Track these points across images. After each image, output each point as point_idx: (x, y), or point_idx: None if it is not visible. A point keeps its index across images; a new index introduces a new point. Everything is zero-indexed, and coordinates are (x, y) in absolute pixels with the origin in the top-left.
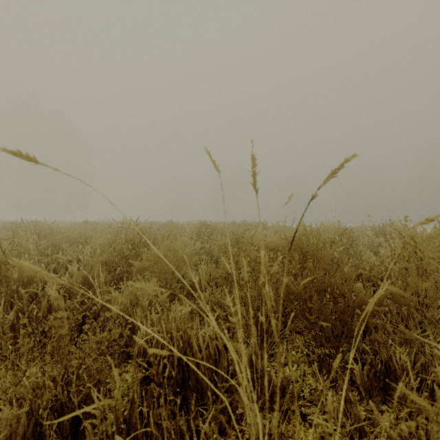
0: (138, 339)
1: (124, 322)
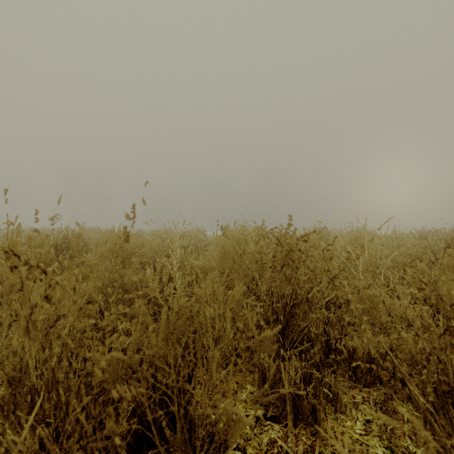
0: None
1: None
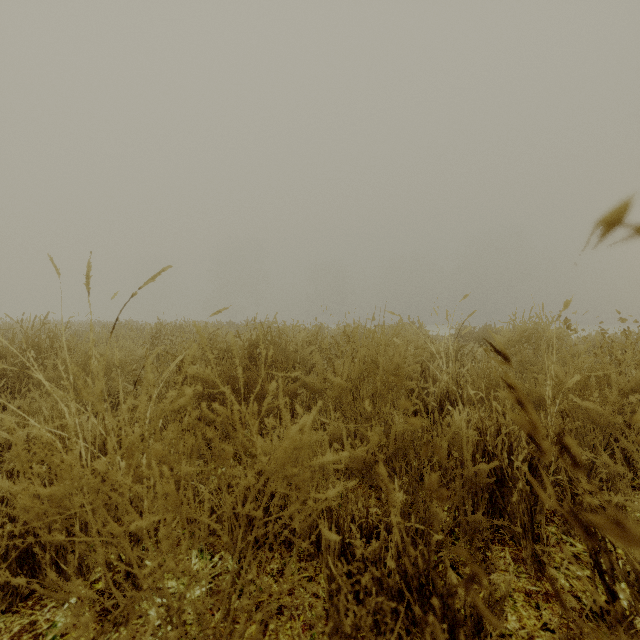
0: (7, 436)
1: (6, 442)
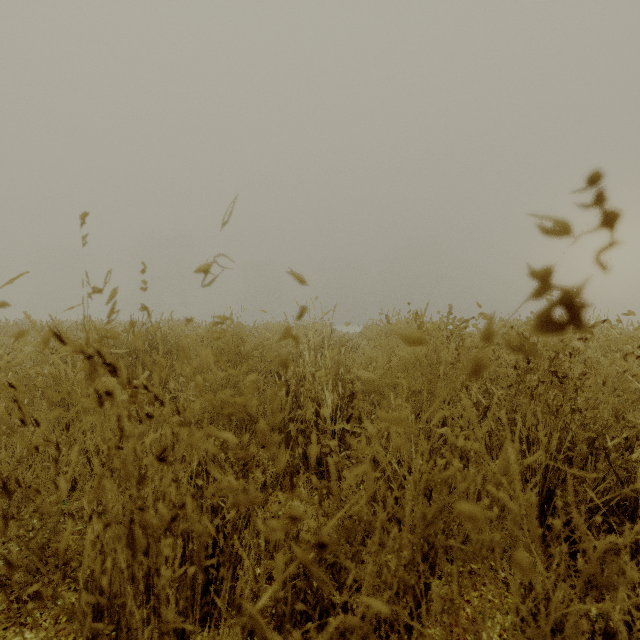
0: None
1: None
